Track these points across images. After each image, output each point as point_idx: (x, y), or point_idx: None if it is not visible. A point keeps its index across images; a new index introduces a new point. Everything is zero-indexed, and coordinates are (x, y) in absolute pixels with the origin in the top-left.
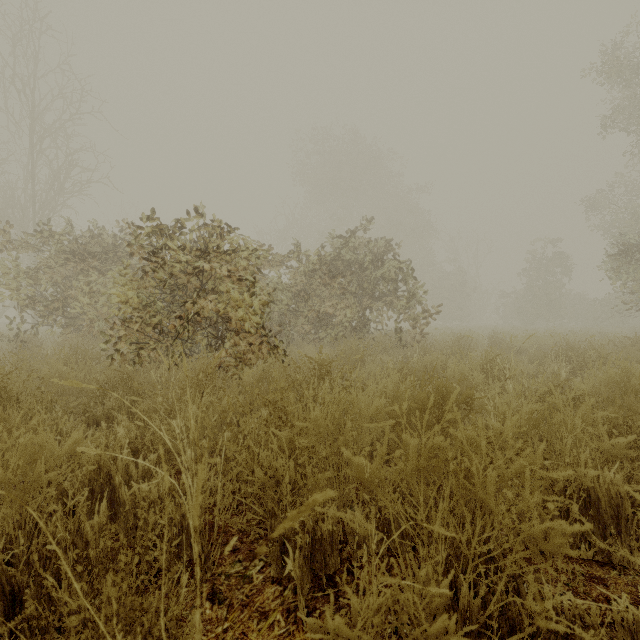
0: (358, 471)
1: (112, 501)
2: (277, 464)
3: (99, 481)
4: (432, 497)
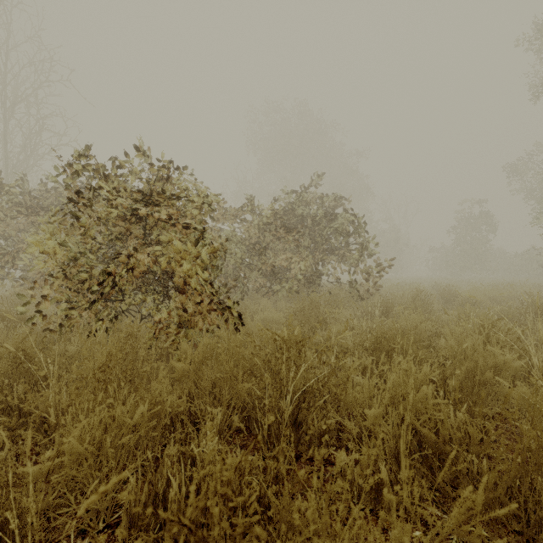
0: None
1: None
2: None
3: None
4: None
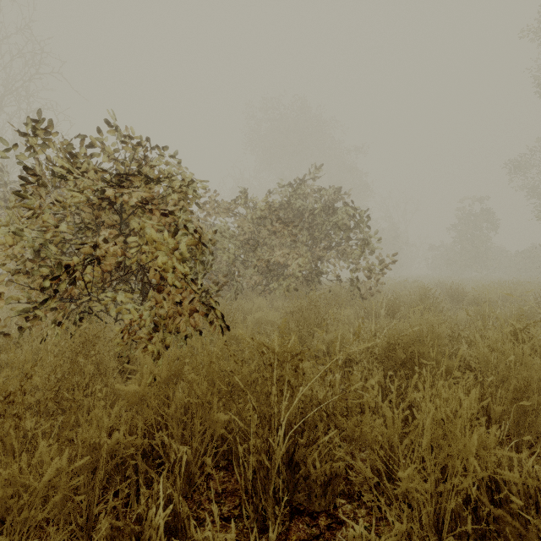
0: None
1: None
2: None
3: None
4: None
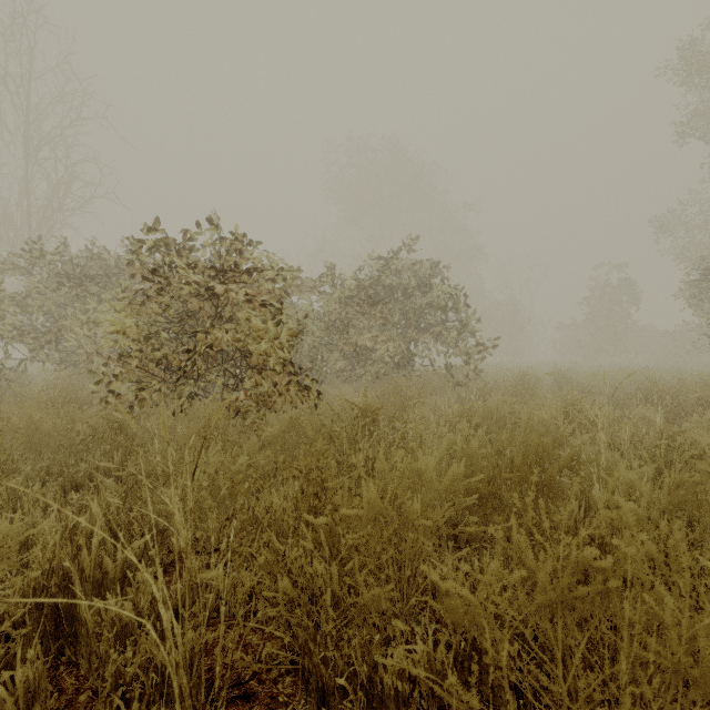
0: (450, 604)
1: (71, 616)
2: (312, 571)
3: (51, 588)
4: (578, 653)
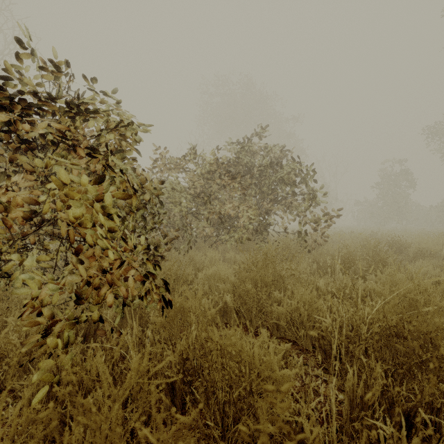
0: None
1: None
2: None
3: None
4: None
